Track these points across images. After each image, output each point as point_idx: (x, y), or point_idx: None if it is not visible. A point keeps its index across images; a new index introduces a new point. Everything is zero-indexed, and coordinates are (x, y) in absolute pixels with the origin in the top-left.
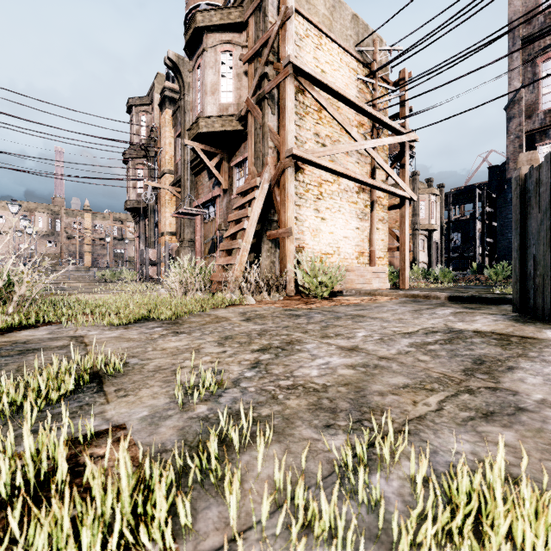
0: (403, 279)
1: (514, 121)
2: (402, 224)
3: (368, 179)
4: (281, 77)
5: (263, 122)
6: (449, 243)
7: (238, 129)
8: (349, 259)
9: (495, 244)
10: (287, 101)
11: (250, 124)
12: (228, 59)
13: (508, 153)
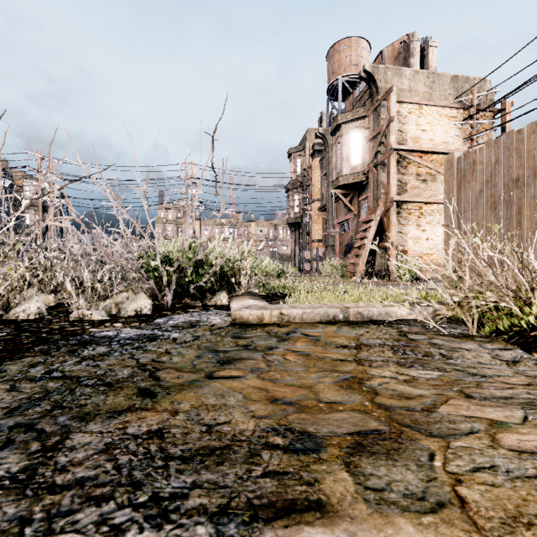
0: None
1: None
2: None
3: None
4: (387, 155)
5: (377, 179)
6: None
7: (362, 180)
8: None
9: None
10: (390, 169)
11: (370, 178)
12: (357, 137)
13: None
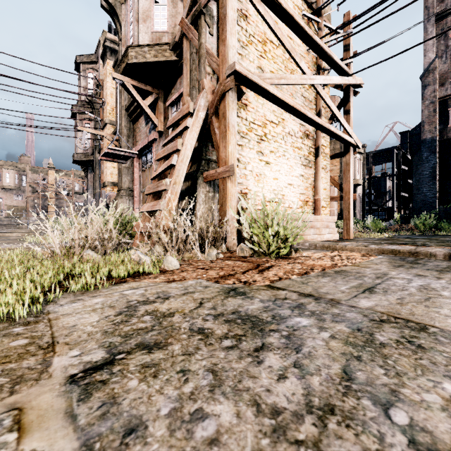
0: (347, 229)
1: (429, 88)
2: (346, 172)
3: (317, 118)
4: None
5: (199, 43)
6: (370, 197)
7: (172, 60)
8: (293, 208)
9: (408, 198)
10: (227, 8)
11: (185, 50)
12: None
13: (423, 117)
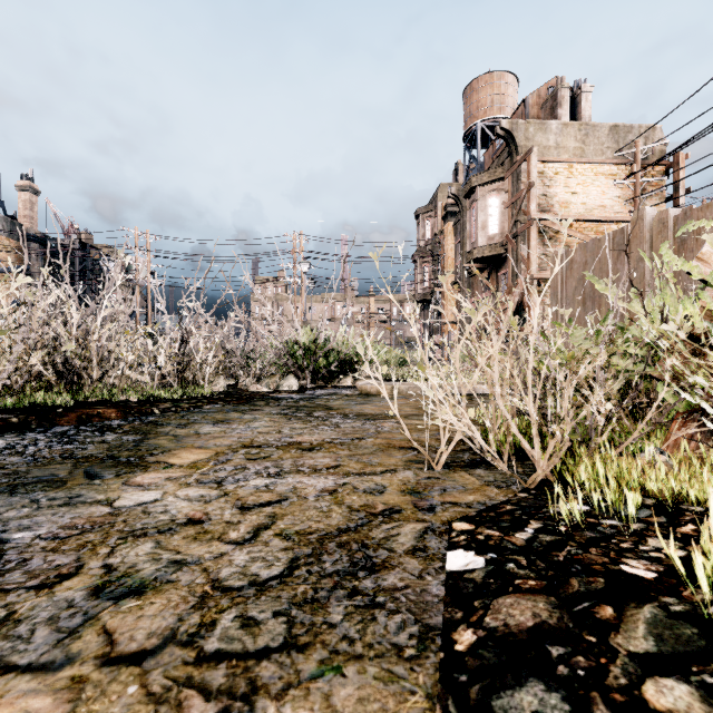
0: None
1: None
2: None
3: None
4: (527, 226)
5: (517, 252)
6: None
7: (501, 253)
8: None
9: None
10: (531, 241)
11: (509, 251)
12: (494, 202)
13: None
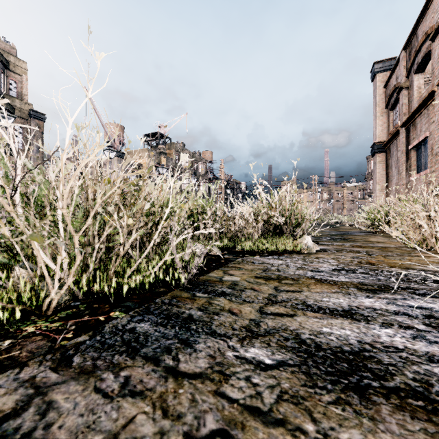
0: None
1: None
2: None
3: None
4: None
5: None
6: None
7: None
8: None
9: None
10: None
11: None
12: None
13: None
